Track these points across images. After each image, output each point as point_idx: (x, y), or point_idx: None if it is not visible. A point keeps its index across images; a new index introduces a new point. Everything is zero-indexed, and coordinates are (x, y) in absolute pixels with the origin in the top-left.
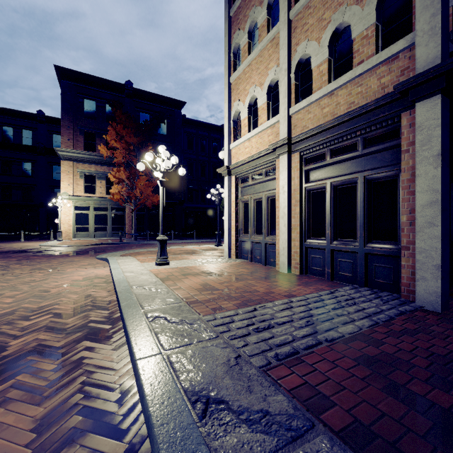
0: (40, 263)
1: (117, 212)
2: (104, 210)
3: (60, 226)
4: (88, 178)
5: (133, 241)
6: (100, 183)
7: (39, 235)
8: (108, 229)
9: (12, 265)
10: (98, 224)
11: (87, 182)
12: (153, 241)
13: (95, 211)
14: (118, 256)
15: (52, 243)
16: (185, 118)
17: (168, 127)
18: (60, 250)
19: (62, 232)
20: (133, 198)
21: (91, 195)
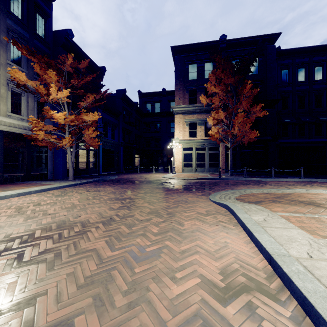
0: (159, 201)
1: (213, 151)
2: (203, 150)
3: (174, 163)
4: (191, 125)
5: (230, 177)
6: (200, 128)
7: (163, 169)
8: (206, 165)
9: (138, 199)
10: (198, 161)
11: (191, 128)
12: (251, 178)
13: (197, 151)
14: (235, 200)
15: (169, 176)
16: (280, 50)
17: (260, 65)
18: (174, 182)
19: (175, 167)
20: (229, 136)
21: (194, 139)
